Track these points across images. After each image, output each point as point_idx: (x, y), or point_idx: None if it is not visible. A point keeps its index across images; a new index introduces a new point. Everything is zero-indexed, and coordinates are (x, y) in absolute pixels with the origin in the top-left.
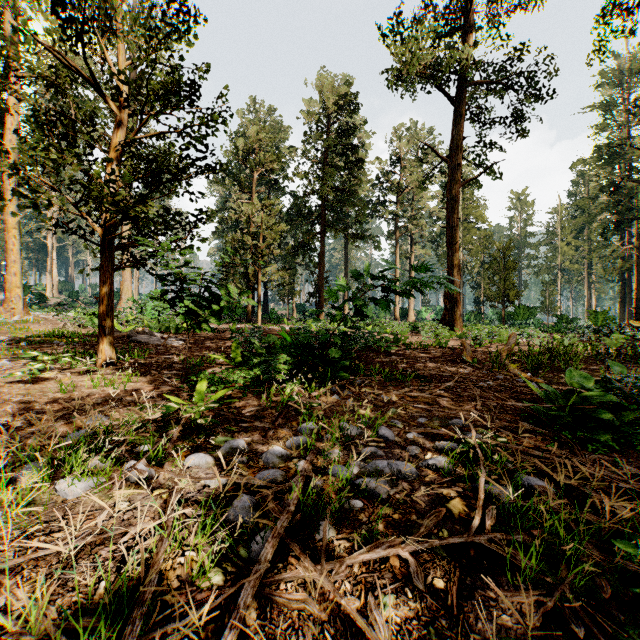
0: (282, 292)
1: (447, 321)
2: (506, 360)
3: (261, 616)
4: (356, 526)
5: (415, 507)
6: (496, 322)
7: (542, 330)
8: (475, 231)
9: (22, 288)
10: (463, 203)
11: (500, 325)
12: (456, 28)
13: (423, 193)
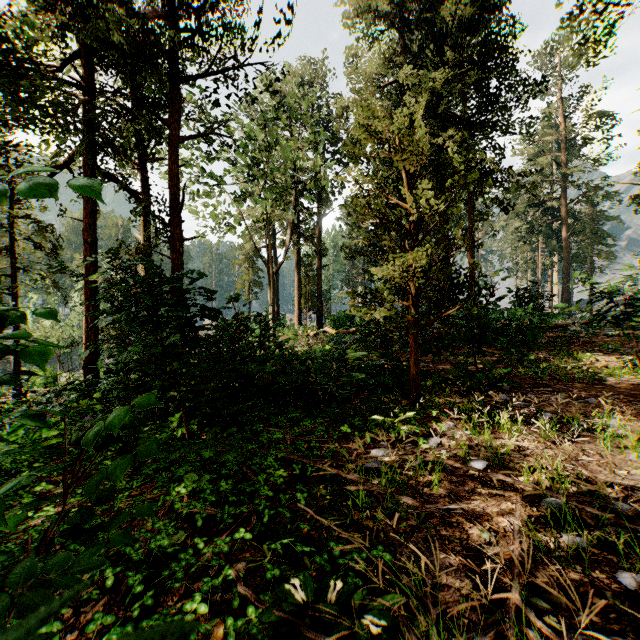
0: None
1: None
2: None
3: (497, 494)
4: (579, 562)
5: (623, 637)
6: None
7: None
8: None
9: None
10: None
11: None
12: None
13: None
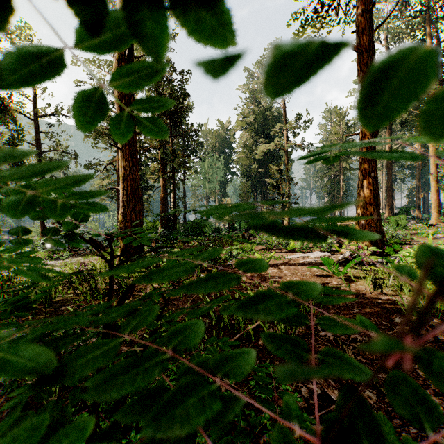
0: None
1: None
2: None
3: None
4: None
5: None
6: None
7: None
8: None
9: (434, 210)
10: None
11: None
12: None
13: None
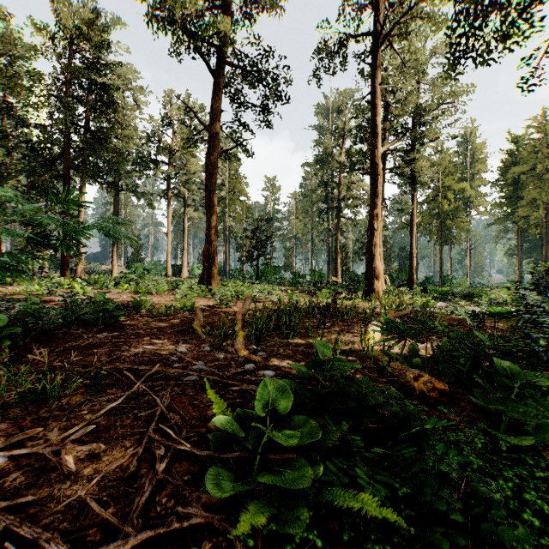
0: (23, 243)
1: (205, 279)
2: (239, 325)
3: None
4: None
5: None
6: (254, 278)
7: (283, 284)
8: (239, 202)
9: None
10: (229, 177)
11: (254, 281)
12: (214, 6)
13: (195, 161)
